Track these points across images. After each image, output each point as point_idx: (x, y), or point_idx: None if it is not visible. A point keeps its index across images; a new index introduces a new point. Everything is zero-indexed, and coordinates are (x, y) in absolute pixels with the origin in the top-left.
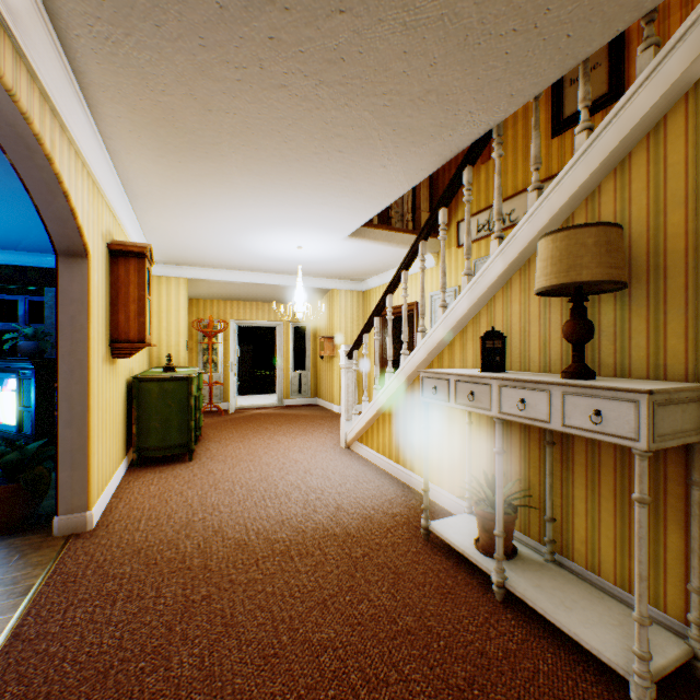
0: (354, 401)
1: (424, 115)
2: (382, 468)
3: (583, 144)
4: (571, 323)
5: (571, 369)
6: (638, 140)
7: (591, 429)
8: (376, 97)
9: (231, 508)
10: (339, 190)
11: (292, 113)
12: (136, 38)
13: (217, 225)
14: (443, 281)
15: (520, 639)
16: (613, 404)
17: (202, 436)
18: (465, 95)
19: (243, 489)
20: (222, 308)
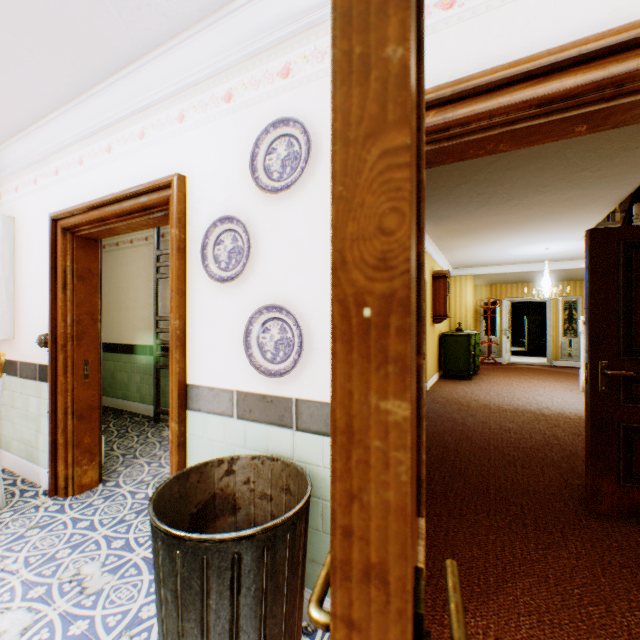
0: None
1: (576, 200)
2: None
3: None
4: None
5: None
6: None
7: None
8: (542, 205)
9: (484, 396)
10: (551, 226)
11: (504, 217)
12: (442, 221)
13: (483, 250)
14: None
15: None
16: None
17: (478, 373)
18: (593, 192)
19: (493, 393)
20: (497, 290)
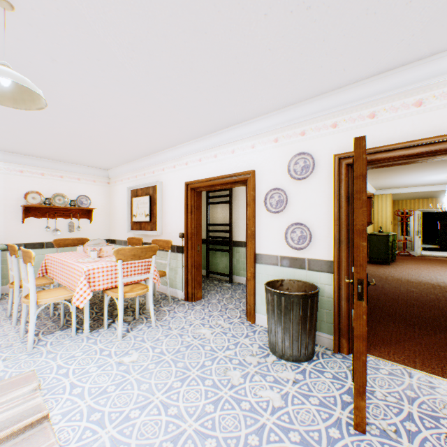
0: None
1: None
2: None
3: None
4: None
5: None
6: None
7: None
8: None
9: (398, 274)
10: (446, 165)
11: None
12: None
13: (398, 179)
14: None
15: None
16: None
17: (395, 261)
18: None
19: (405, 273)
20: (411, 204)
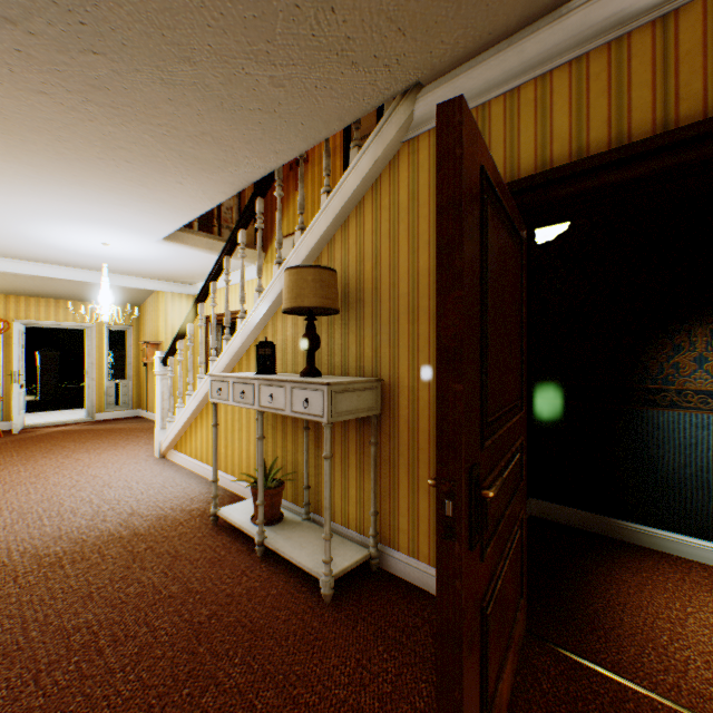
0: (170, 409)
1: (207, 150)
2: (195, 472)
3: (325, 203)
4: (305, 336)
5: (305, 370)
6: (352, 209)
7: (305, 412)
8: (154, 126)
9: None
10: (138, 196)
11: (62, 117)
12: None
13: None
14: (243, 295)
15: (265, 578)
16: (314, 393)
17: None
18: (238, 144)
19: (14, 513)
20: (2, 305)
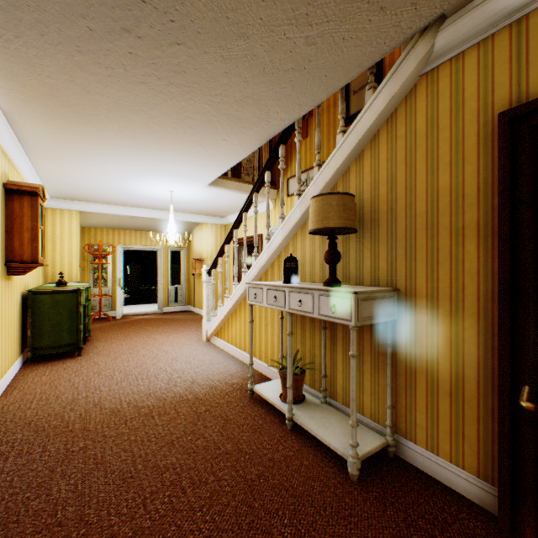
0: (213, 307)
1: (247, 111)
2: (231, 354)
3: (340, 141)
4: (327, 252)
5: (328, 280)
6: (366, 143)
7: (331, 316)
8: (212, 97)
9: (110, 387)
10: (196, 153)
11: (153, 100)
12: (24, 40)
13: (102, 172)
14: (268, 221)
15: (296, 449)
16: (340, 300)
17: (92, 338)
18: (271, 102)
19: (121, 374)
20: (111, 236)
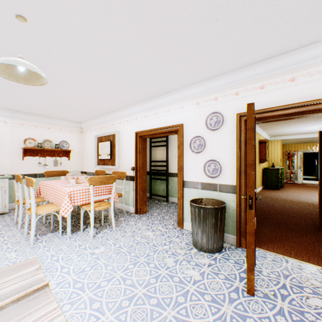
0: None
1: None
2: None
3: None
4: None
5: None
6: None
7: None
8: None
9: (284, 196)
10: (318, 119)
11: None
12: None
13: (285, 129)
14: None
15: None
16: None
17: (283, 187)
18: None
19: (289, 195)
20: (295, 146)
